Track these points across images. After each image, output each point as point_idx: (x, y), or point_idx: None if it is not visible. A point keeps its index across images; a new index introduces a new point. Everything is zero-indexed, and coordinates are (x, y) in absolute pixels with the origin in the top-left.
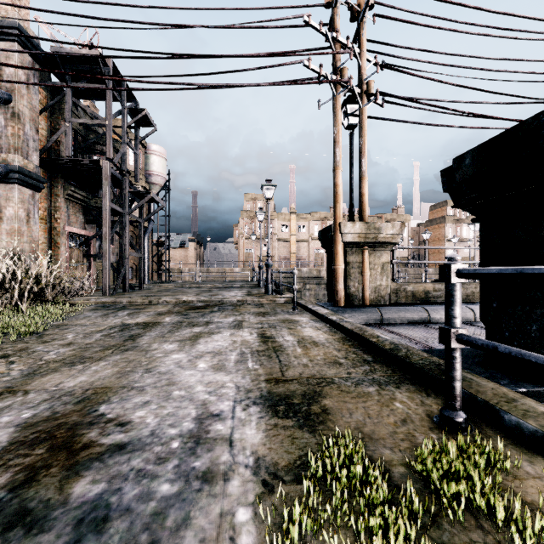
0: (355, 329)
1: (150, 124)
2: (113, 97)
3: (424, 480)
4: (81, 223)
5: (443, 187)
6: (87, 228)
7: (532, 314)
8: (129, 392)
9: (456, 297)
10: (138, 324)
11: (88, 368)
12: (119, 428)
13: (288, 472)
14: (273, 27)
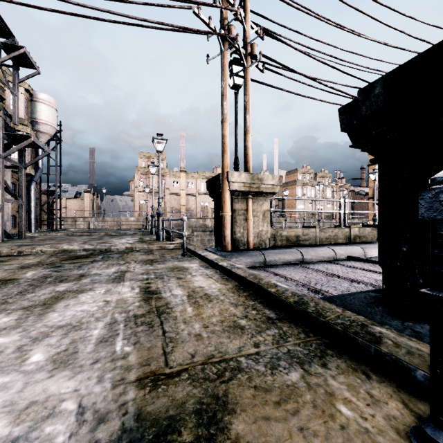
0: (249, 276)
1: (31, 65)
2: None
3: None
4: None
5: (341, 125)
6: None
7: None
8: None
9: None
10: None
11: None
12: None
13: None
14: None
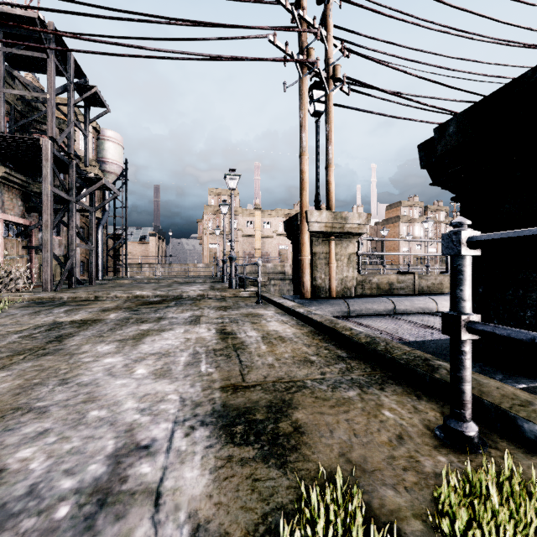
0: (325, 321)
1: (101, 104)
2: (58, 71)
3: None
4: (19, 211)
5: (421, 163)
6: (28, 216)
7: (526, 299)
8: (22, 416)
9: (465, 273)
10: (73, 322)
11: None
12: None
13: None
14: None
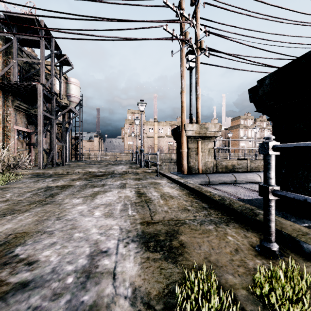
0: (196, 187)
1: (69, 64)
2: (45, 46)
3: (262, 302)
4: (24, 124)
5: (250, 99)
6: (29, 127)
7: (309, 176)
8: (41, 235)
9: (271, 164)
10: (57, 186)
11: (15, 218)
12: (27, 267)
13: (159, 301)
14: (144, 5)
